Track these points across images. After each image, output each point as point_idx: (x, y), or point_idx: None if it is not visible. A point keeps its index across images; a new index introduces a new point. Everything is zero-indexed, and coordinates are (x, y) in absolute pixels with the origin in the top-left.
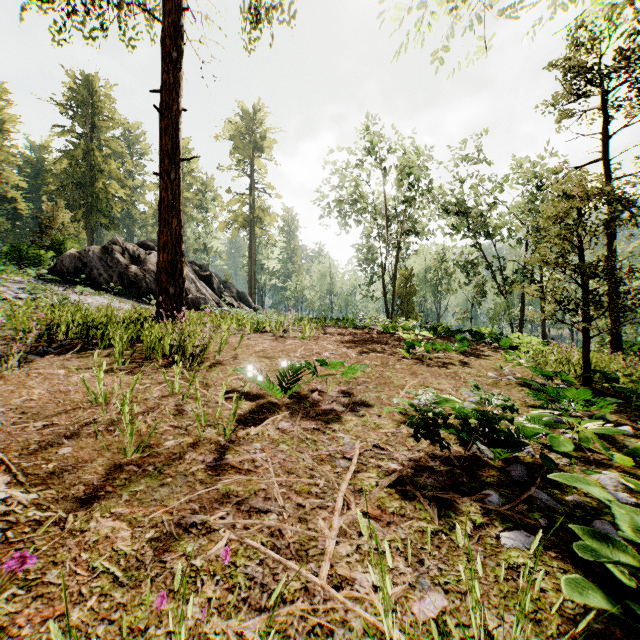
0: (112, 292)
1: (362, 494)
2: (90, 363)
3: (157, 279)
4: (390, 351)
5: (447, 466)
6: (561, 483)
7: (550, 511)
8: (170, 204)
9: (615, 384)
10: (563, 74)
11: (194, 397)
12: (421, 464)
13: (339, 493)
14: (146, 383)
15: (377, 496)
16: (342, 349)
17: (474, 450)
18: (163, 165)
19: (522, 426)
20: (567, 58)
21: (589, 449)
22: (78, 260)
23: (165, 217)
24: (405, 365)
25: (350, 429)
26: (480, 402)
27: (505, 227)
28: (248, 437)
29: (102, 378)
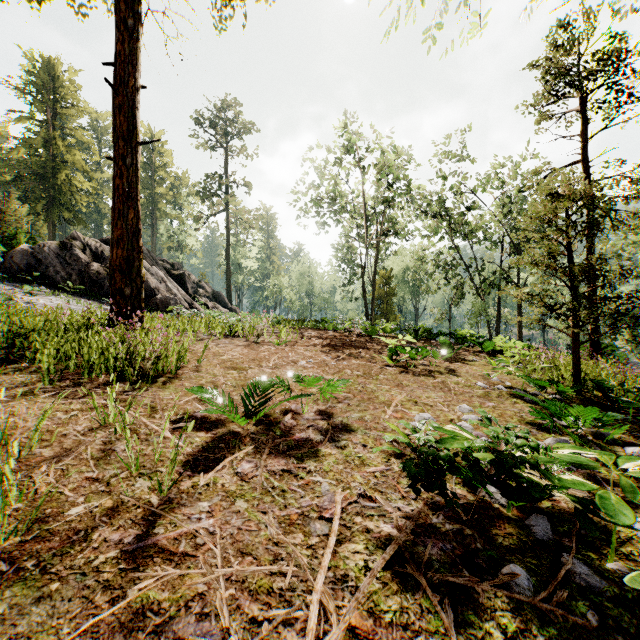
0: (70, 292)
1: (346, 587)
2: (7, 382)
3: (110, 278)
4: (372, 358)
5: (453, 522)
6: (593, 540)
7: (594, 593)
8: (126, 193)
9: (618, 398)
10: (545, 73)
11: (133, 428)
12: (421, 522)
13: (313, 595)
14: (74, 409)
15: (367, 590)
16: (321, 356)
17: (482, 493)
18: (117, 148)
19: (556, 478)
20: (548, 57)
21: (607, 481)
22: (32, 256)
23: (119, 208)
24: (389, 375)
25: (329, 469)
26: (492, 437)
27: (482, 229)
28: (194, 491)
29: (14, 404)
